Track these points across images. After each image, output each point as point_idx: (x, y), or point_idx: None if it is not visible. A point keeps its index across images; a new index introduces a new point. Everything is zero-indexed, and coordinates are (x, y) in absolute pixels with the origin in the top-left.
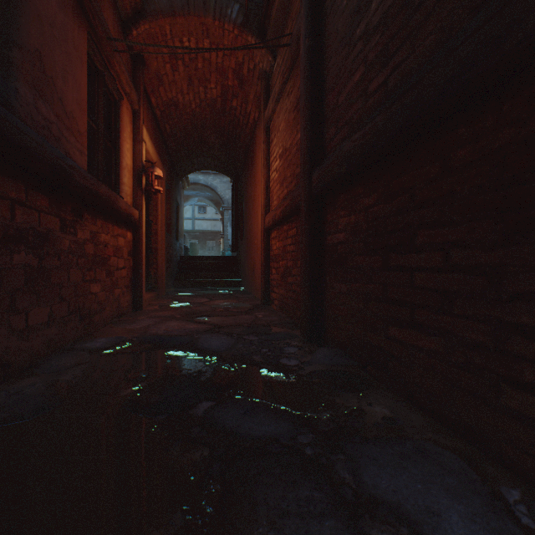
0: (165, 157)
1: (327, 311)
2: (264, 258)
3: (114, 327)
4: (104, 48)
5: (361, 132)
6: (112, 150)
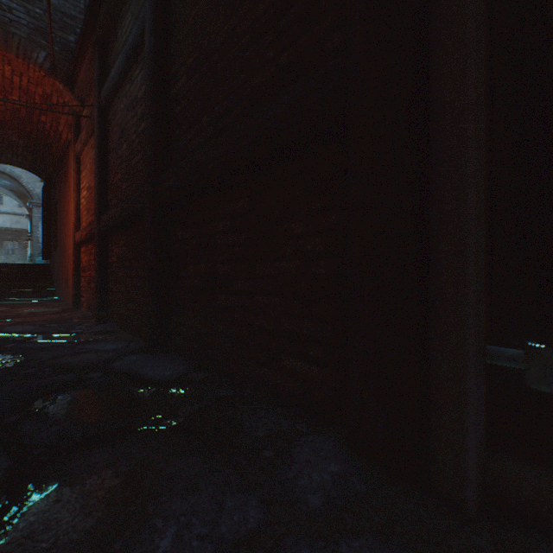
0: None
1: (110, 303)
2: (75, 269)
3: None
4: None
5: (117, 209)
6: None
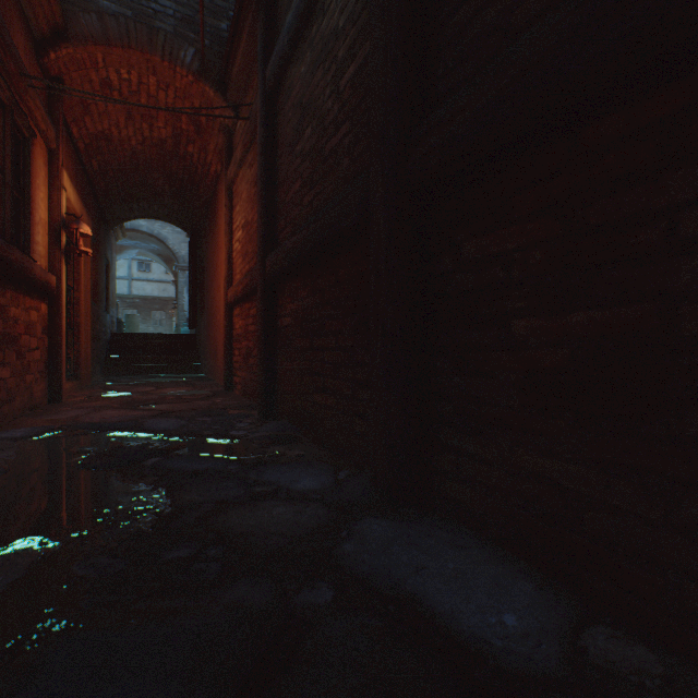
0: (90, 201)
1: (279, 388)
2: (226, 338)
3: (30, 419)
4: (16, 83)
5: (296, 237)
6: (20, 201)
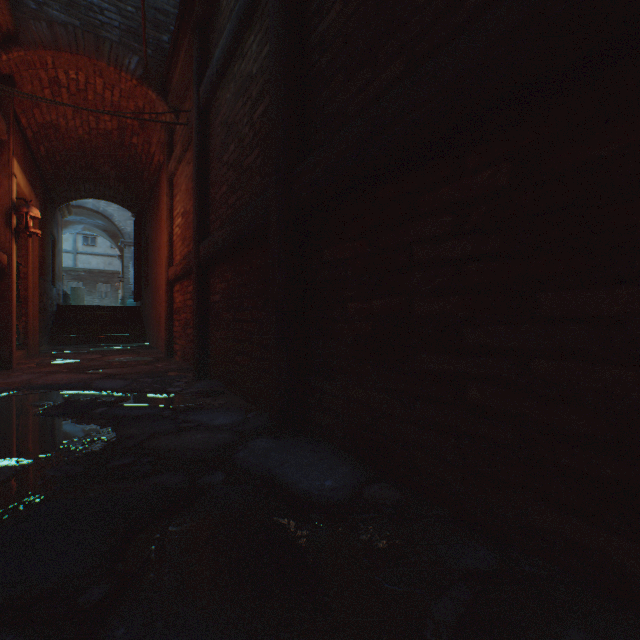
0: (37, 183)
1: (211, 353)
2: (168, 311)
3: None
4: None
5: (222, 231)
6: None
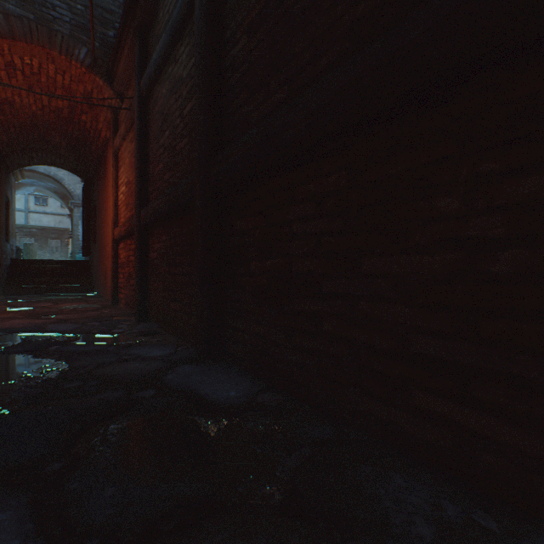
0: None
1: (150, 301)
2: (114, 265)
3: None
4: None
5: (159, 201)
6: None
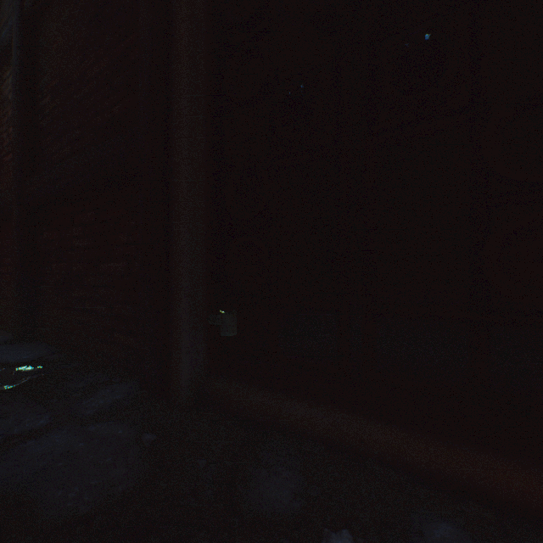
0: None
1: None
2: None
3: None
4: None
5: None
6: None
